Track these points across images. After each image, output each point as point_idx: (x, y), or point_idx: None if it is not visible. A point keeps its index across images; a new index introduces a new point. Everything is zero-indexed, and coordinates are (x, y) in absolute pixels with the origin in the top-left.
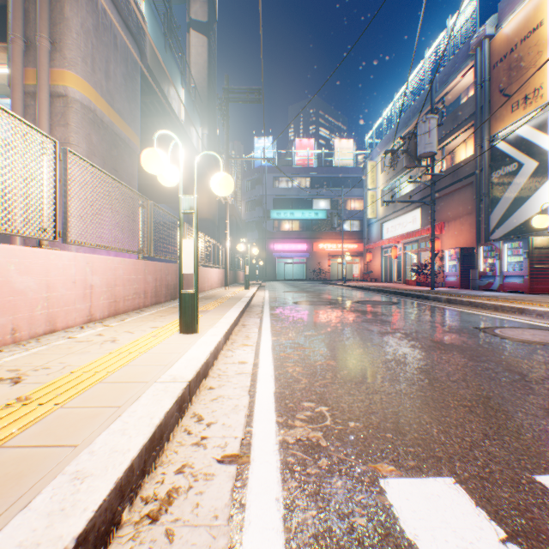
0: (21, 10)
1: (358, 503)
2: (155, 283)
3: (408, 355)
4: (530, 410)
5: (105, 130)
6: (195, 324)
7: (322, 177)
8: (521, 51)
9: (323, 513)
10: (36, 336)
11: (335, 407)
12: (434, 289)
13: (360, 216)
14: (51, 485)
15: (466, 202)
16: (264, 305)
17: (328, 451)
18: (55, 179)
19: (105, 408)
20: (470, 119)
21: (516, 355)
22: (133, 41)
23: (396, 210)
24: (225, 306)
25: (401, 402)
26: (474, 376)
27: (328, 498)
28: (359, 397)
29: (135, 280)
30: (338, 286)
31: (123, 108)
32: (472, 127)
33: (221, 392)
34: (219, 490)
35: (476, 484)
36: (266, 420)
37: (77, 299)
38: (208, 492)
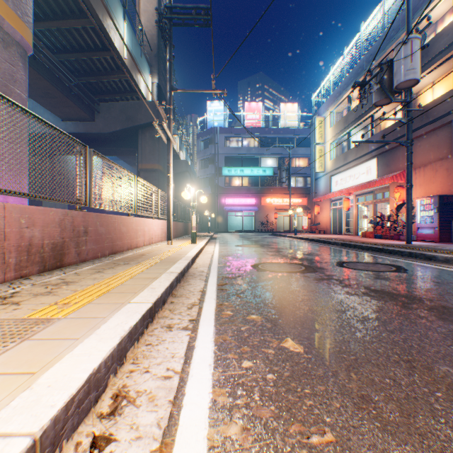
0: None
1: None
2: None
3: None
4: None
5: None
6: None
7: (270, 138)
8: None
9: None
10: None
11: None
12: (410, 243)
13: (304, 173)
14: None
15: (439, 146)
16: (210, 274)
17: None
18: None
19: None
20: (448, 50)
21: None
22: None
23: (347, 162)
24: (118, 295)
25: None
26: None
27: None
28: None
29: None
30: (290, 239)
31: None
32: (447, 61)
33: None
34: None
35: None
36: None
37: None
38: None
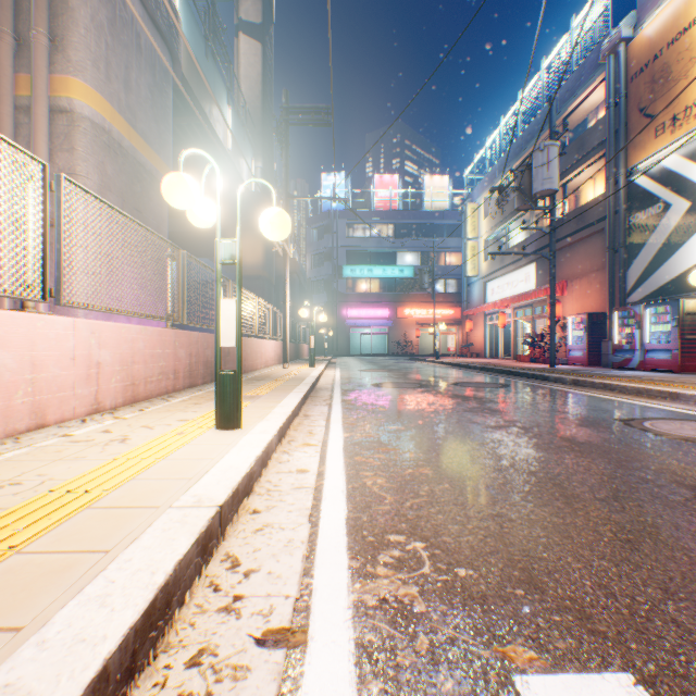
0: None
1: None
2: (189, 359)
3: (532, 460)
4: None
5: (125, 158)
6: (237, 417)
7: (409, 224)
8: (669, 57)
9: None
10: (15, 434)
11: (436, 542)
12: (554, 367)
13: (457, 274)
14: None
15: (595, 255)
16: (334, 389)
17: (428, 622)
18: (43, 216)
19: (84, 555)
20: (600, 147)
21: (681, 460)
22: (162, 43)
23: (504, 266)
24: (282, 390)
25: (532, 535)
26: (630, 491)
27: None
28: (470, 526)
29: (162, 355)
30: (429, 363)
31: (148, 130)
32: (602, 158)
33: (270, 518)
34: None
35: (671, 686)
36: (333, 566)
37: (77, 382)
38: None
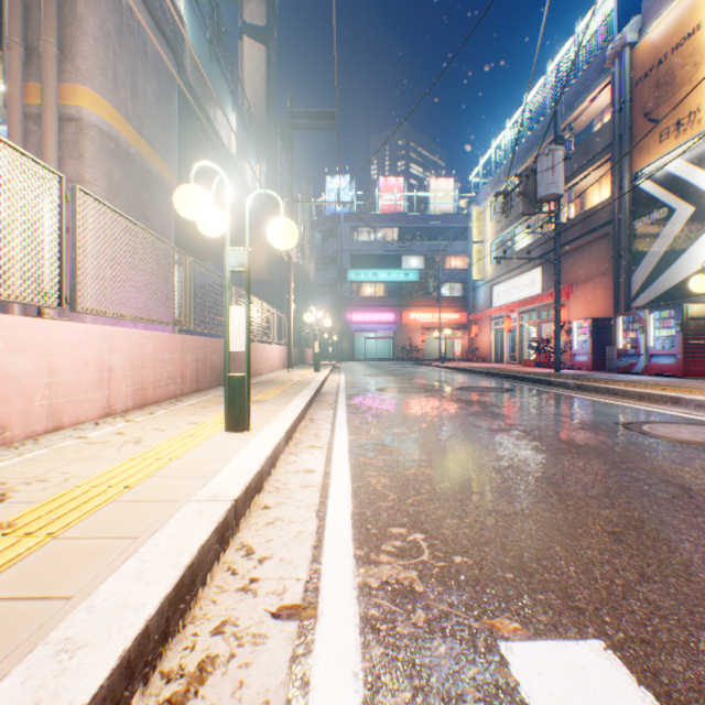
0: (21, 7)
1: (471, 681)
2: (196, 364)
3: (530, 461)
4: (700, 539)
5: (132, 165)
6: (246, 419)
7: (414, 228)
8: (673, 62)
9: (421, 696)
10: (34, 436)
11: (435, 534)
12: (559, 372)
13: (463, 277)
14: (25, 662)
15: (600, 259)
16: (339, 393)
17: (425, 600)
18: (60, 227)
19: (116, 540)
20: (606, 152)
21: (674, 461)
22: (168, 49)
23: (510, 270)
24: (287, 394)
25: (524, 527)
26: (620, 489)
27: (428, 673)
28: (467, 520)
29: (170, 360)
30: (434, 368)
31: (155, 136)
32: (608, 162)
33: (280, 513)
34: (272, 660)
35: (636, 650)
36: (340, 554)
37: (91, 386)
38: (257, 664)
